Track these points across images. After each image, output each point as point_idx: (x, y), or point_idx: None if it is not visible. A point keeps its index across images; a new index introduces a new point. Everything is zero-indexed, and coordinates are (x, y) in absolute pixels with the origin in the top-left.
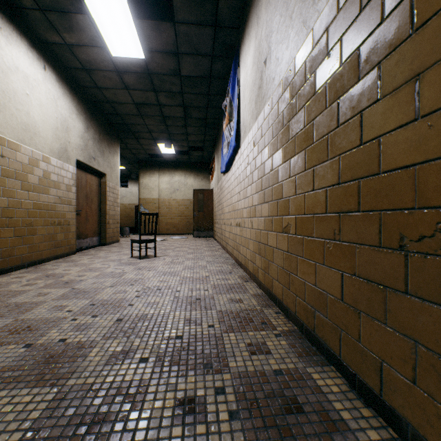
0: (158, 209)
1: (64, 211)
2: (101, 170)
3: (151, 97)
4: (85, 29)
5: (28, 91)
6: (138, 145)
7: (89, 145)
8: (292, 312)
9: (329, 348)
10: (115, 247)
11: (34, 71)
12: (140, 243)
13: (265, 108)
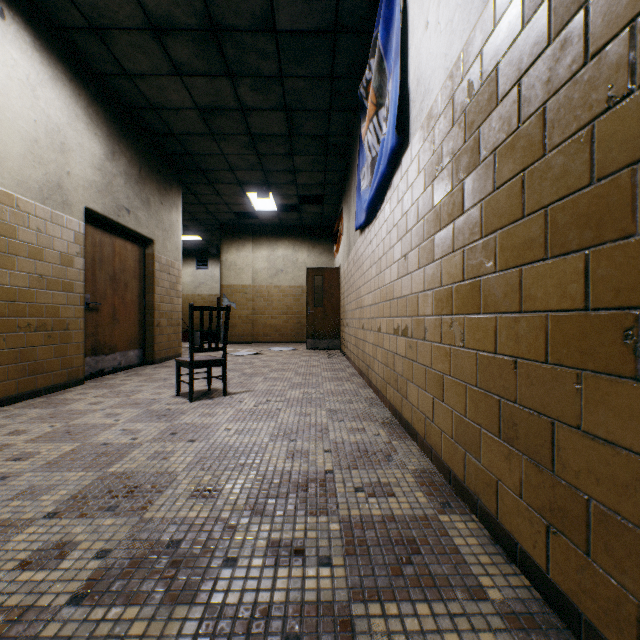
0: (250, 302)
1: (55, 303)
2: (143, 233)
3: (224, 91)
4: None
5: None
6: (215, 197)
7: (116, 184)
8: None
9: None
10: (167, 367)
11: None
12: (192, 368)
13: None
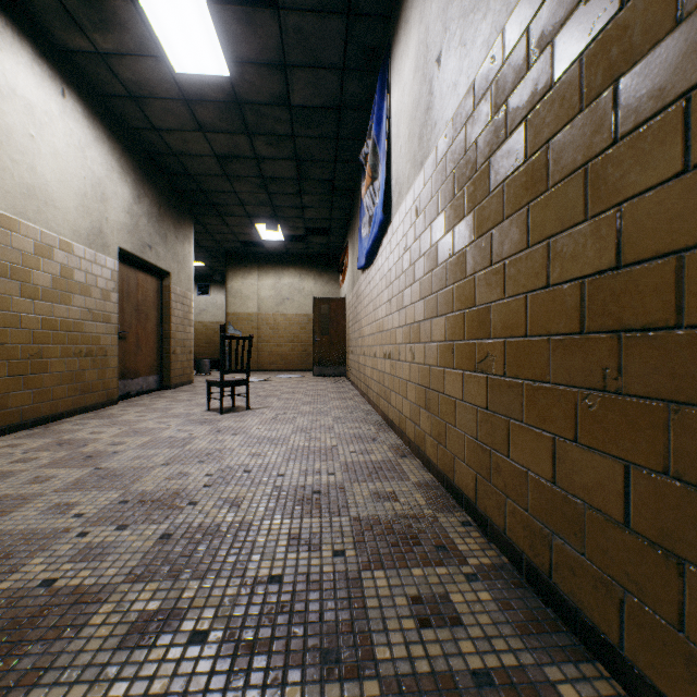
0: (256, 330)
1: (97, 332)
2: (162, 266)
3: (242, 144)
4: (127, 24)
5: (33, 130)
6: (223, 227)
7: (141, 224)
8: (497, 527)
9: (588, 621)
10: (184, 391)
11: (43, 97)
12: (223, 387)
13: (439, 143)
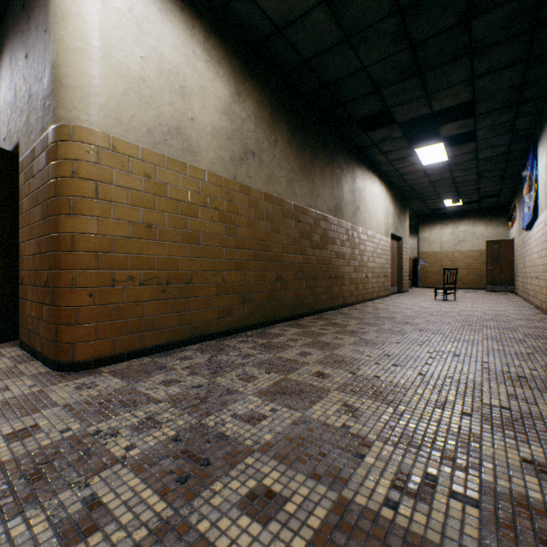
0: (438, 262)
1: (386, 268)
2: (400, 236)
3: (445, 175)
4: (410, 160)
5: (377, 204)
6: (421, 205)
7: (395, 220)
8: None
9: None
10: (411, 294)
11: (379, 191)
12: (443, 290)
13: None
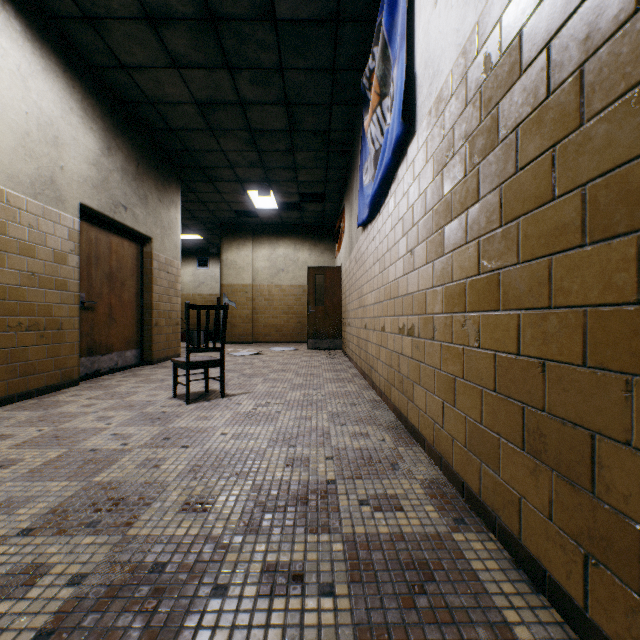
0: (251, 301)
1: (47, 301)
2: (141, 230)
3: (223, 85)
4: None
5: None
6: (215, 195)
7: (112, 180)
8: None
9: None
10: (165, 368)
11: None
12: (188, 369)
13: None
